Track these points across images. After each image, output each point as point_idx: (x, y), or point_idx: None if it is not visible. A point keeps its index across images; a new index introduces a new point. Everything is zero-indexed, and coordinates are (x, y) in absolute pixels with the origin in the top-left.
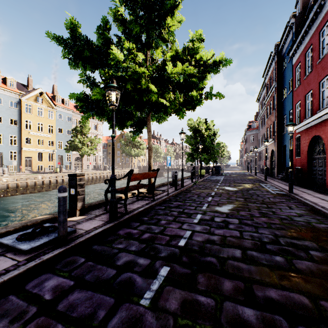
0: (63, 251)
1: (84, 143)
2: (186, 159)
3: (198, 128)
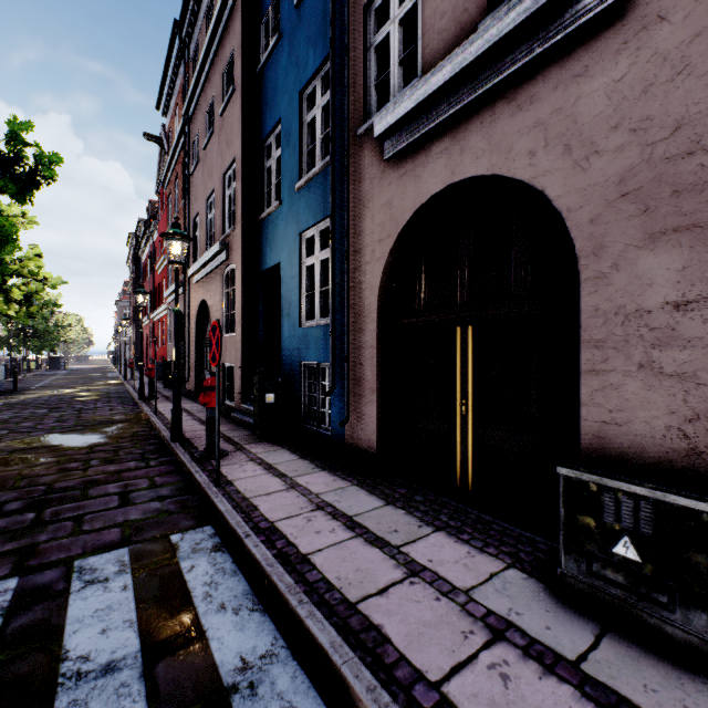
0: None
1: None
2: None
3: None
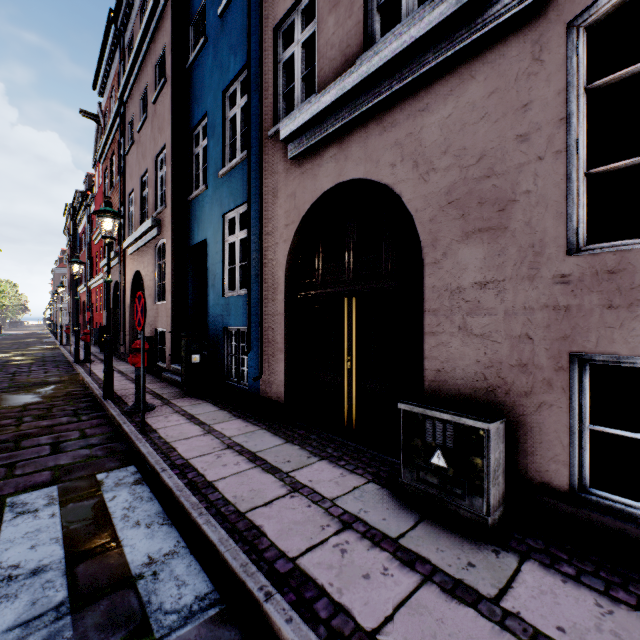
0: None
1: None
2: None
3: None
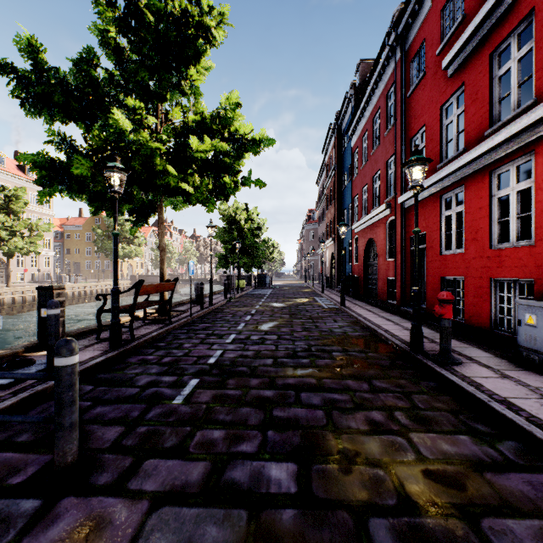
0: None
1: (14, 231)
2: (217, 264)
3: (235, 217)
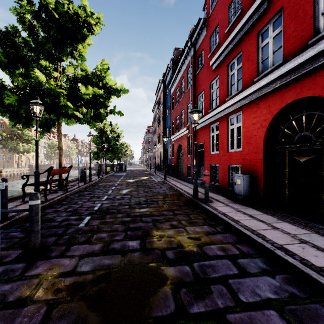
0: (9, 222)
1: None
2: (92, 157)
3: (104, 129)
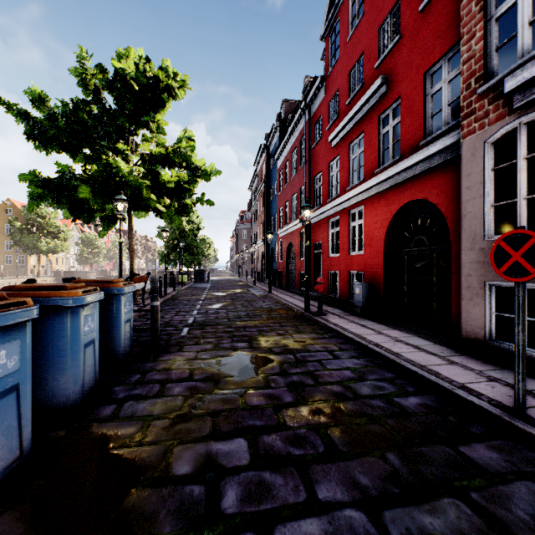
0: None
1: None
2: (160, 261)
3: None
